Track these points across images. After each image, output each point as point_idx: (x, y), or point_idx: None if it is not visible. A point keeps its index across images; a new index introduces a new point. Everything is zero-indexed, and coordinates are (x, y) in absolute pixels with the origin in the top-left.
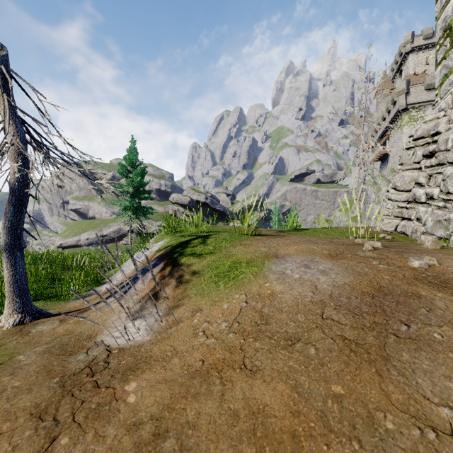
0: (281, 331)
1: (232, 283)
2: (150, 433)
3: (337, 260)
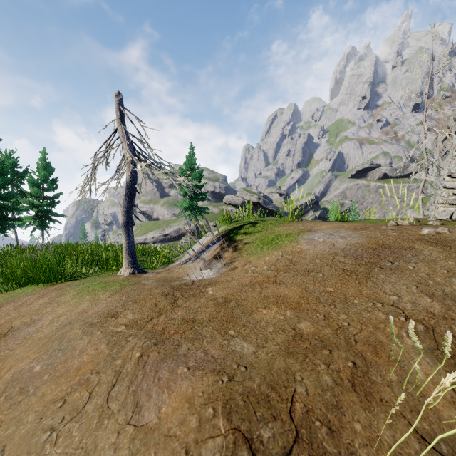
0: (302, 268)
1: (273, 247)
2: (222, 301)
3: (358, 230)
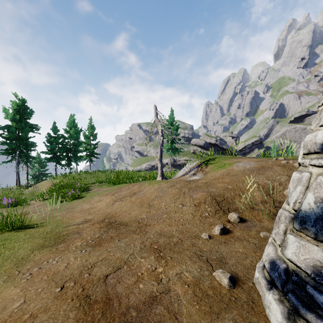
0: (232, 174)
1: (222, 168)
2: (205, 183)
3: (257, 162)
